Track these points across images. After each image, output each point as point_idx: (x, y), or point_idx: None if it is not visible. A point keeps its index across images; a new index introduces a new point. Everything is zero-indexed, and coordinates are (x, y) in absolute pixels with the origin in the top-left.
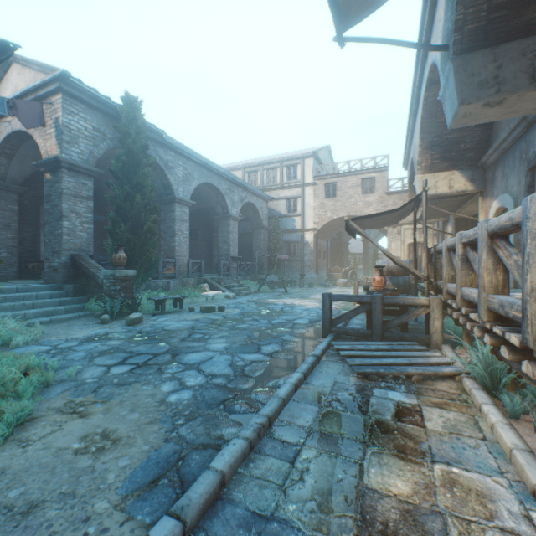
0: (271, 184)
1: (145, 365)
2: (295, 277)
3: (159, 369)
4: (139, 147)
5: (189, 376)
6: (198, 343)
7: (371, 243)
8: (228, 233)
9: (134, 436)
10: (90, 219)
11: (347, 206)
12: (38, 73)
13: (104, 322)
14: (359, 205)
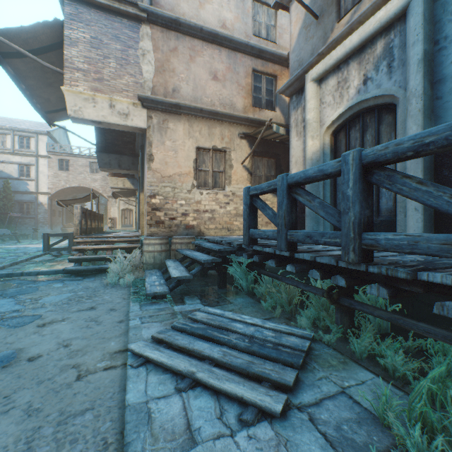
0: (0, 148)
1: None
2: (29, 232)
3: None
4: None
5: None
6: None
7: (103, 206)
8: None
9: None
10: None
11: (79, 179)
12: None
13: None
14: (89, 180)
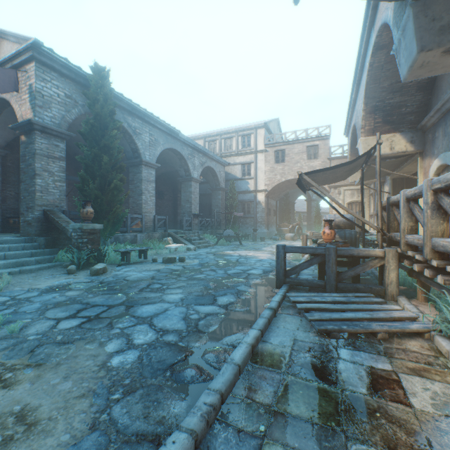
0: (228, 151)
1: (96, 318)
2: (248, 232)
3: (109, 324)
4: (107, 112)
5: (139, 332)
6: (155, 294)
7: (314, 203)
8: (190, 193)
9: (56, 418)
10: (63, 178)
11: (294, 170)
12: (15, 44)
13: (70, 273)
14: (305, 169)
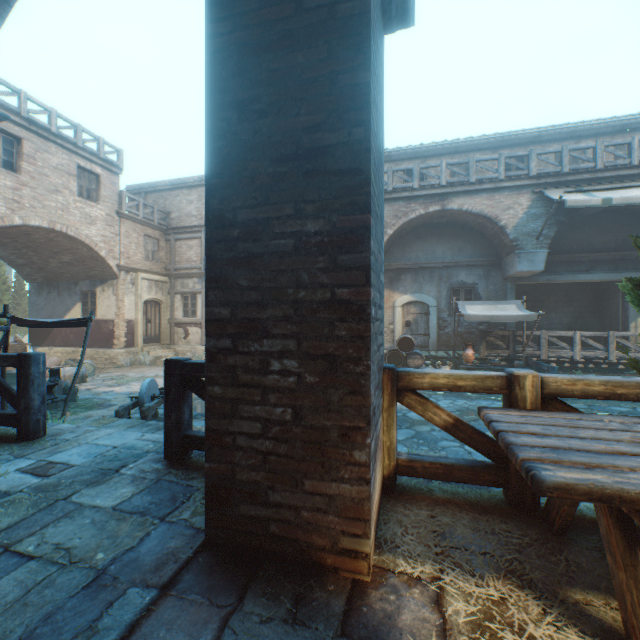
0: None
1: None
2: None
3: None
4: None
5: None
6: None
7: None
8: None
9: None
10: None
11: (51, 207)
12: None
13: None
14: (76, 215)
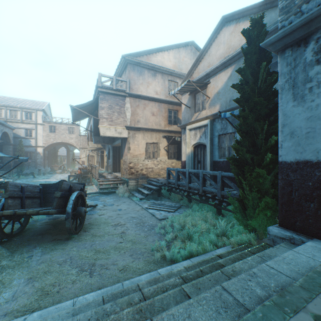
0: (14, 119)
1: None
2: (31, 170)
3: None
4: None
5: None
6: None
7: (71, 152)
8: None
9: None
10: None
11: (62, 138)
12: None
13: None
14: (68, 138)
